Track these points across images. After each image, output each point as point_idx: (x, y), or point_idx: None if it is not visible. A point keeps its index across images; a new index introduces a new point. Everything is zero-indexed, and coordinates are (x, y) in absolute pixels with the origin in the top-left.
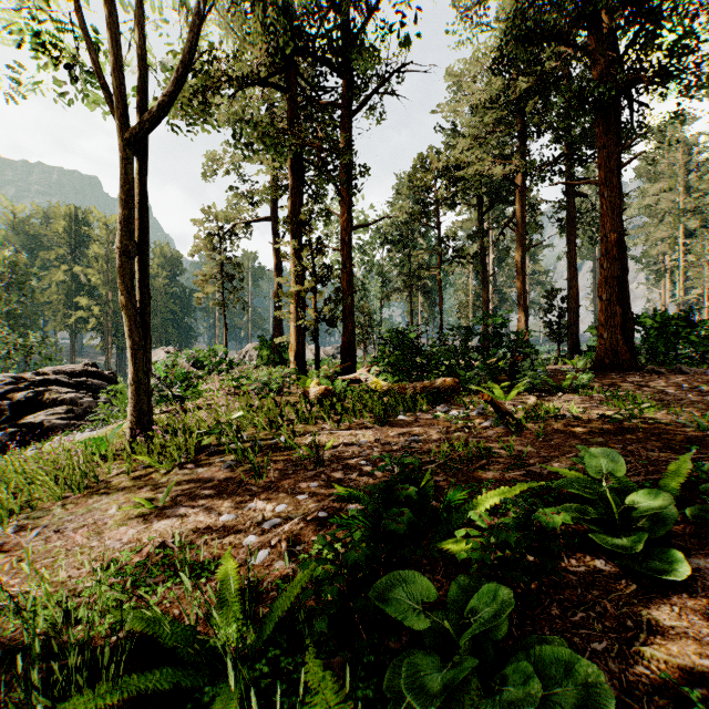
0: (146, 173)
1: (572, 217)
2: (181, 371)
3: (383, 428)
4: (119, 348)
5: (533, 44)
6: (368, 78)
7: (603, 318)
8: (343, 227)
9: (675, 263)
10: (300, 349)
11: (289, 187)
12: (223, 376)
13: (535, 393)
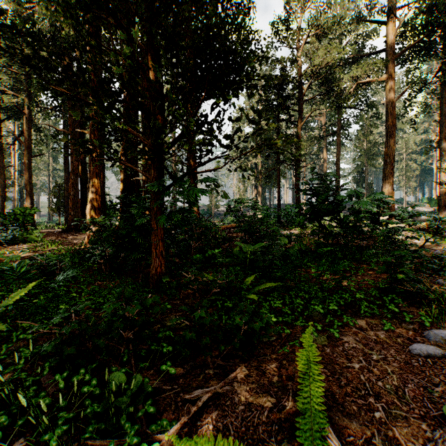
0: None
1: (67, 144)
2: None
3: None
4: None
5: (27, 36)
6: None
7: (71, 204)
8: None
9: None
10: None
11: None
12: None
13: (8, 245)
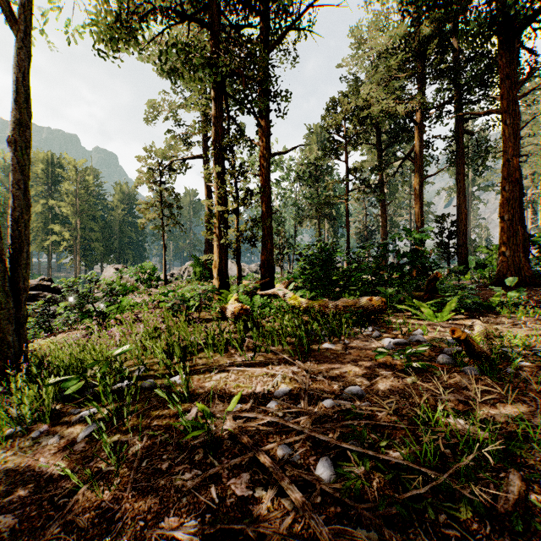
0: (27, 58)
1: (461, 152)
2: (123, 285)
3: (308, 365)
4: (85, 265)
5: None
6: (285, 12)
7: (504, 237)
8: (263, 154)
9: (537, 195)
10: (223, 266)
11: (213, 117)
12: (151, 290)
13: (463, 312)
